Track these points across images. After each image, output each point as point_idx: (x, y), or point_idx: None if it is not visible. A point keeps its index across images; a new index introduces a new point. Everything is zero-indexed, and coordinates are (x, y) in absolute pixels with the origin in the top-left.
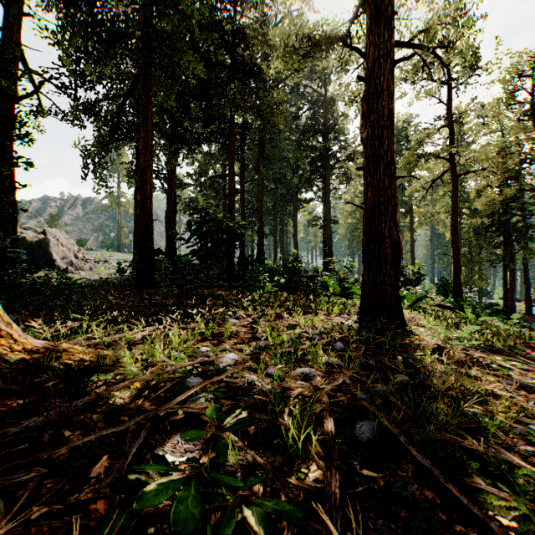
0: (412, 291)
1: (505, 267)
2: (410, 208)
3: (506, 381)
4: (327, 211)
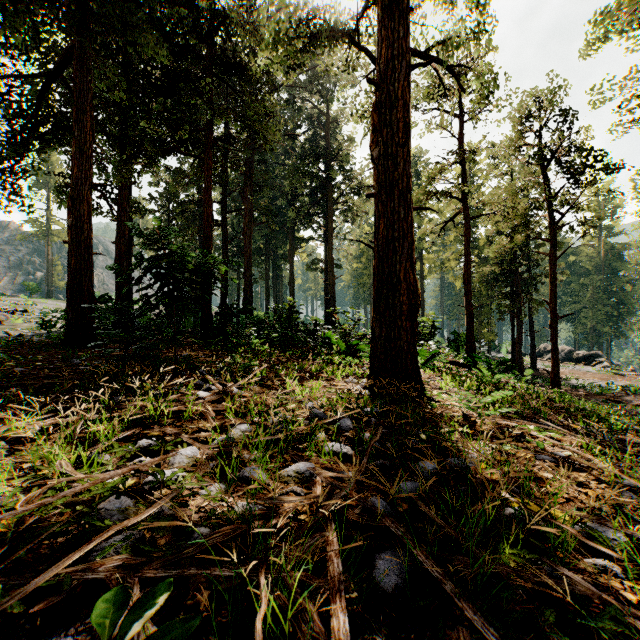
0: (425, 347)
1: (513, 320)
2: (420, 254)
3: (544, 457)
4: (329, 253)
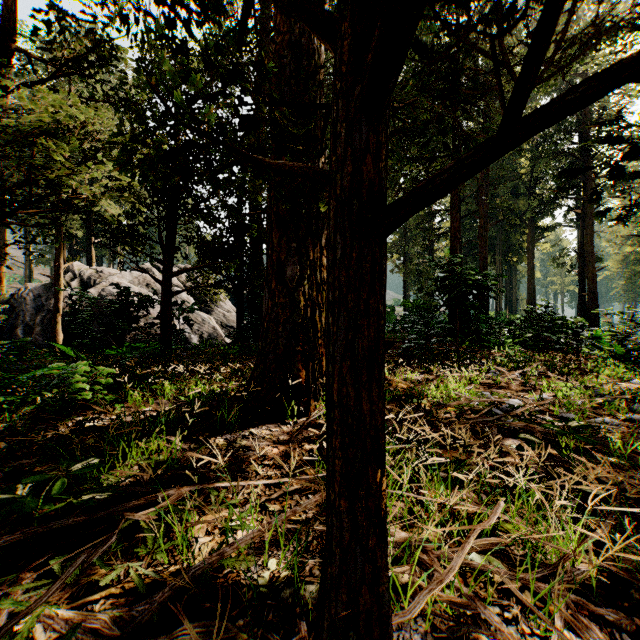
0: None
1: None
2: None
3: None
4: (586, 241)
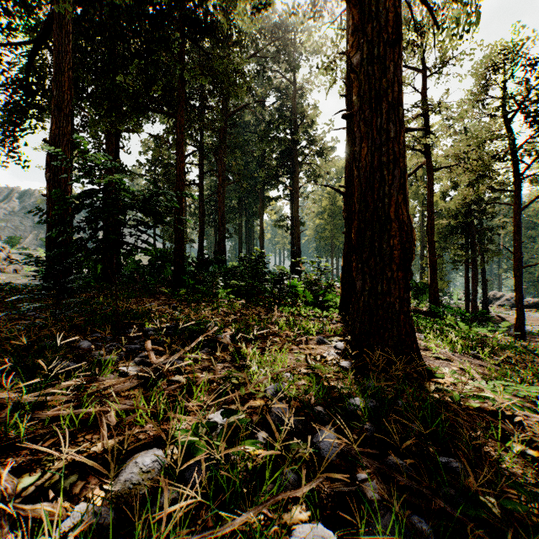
0: None
1: (467, 269)
2: None
3: None
4: (295, 209)
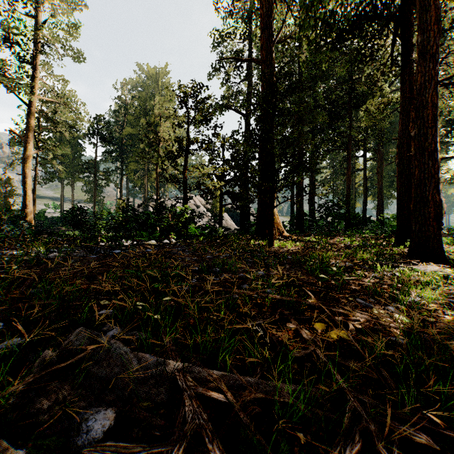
0: None
1: None
2: None
3: None
4: None
